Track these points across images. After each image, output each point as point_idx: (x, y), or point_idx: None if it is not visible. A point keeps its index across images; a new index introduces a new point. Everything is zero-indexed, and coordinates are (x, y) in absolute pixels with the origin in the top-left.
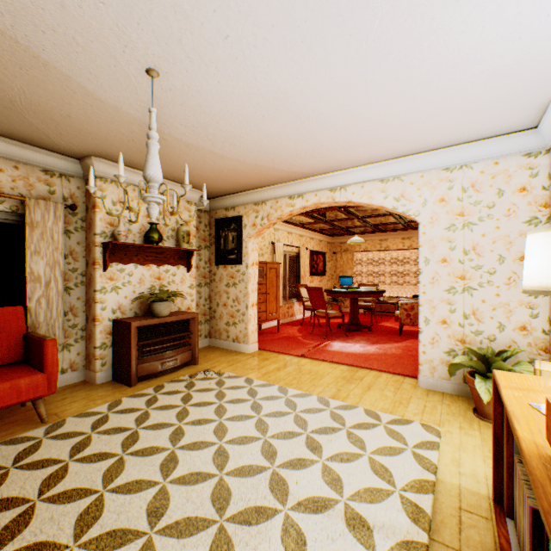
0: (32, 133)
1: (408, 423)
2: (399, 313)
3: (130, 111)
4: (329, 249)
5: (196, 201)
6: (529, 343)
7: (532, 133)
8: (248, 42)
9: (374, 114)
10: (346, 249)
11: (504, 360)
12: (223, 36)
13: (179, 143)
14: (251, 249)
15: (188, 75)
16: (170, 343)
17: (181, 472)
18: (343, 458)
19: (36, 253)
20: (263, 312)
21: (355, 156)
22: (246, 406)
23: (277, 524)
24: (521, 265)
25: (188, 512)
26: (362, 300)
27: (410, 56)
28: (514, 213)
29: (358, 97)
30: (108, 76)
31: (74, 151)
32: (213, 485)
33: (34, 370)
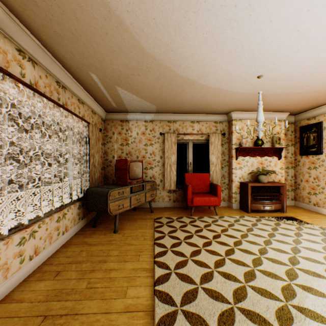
0: (211, 110)
1: None
2: None
3: (248, 92)
4: None
5: (284, 118)
6: None
7: None
8: (310, 46)
9: None
10: None
11: None
12: (294, 51)
13: (272, 95)
14: None
15: (276, 70)
16: (267, 197)
17: (272, 246)
18: None
19: (212, 154)
20: None
21: None
22: (317, 238)
23: (325, 282)
24: None
25: (276, 258)
26: None
27: None
28: None
29: None
30: (241, 85)
31: (224, 112)
32: (289, 257)
33: (213, 196)
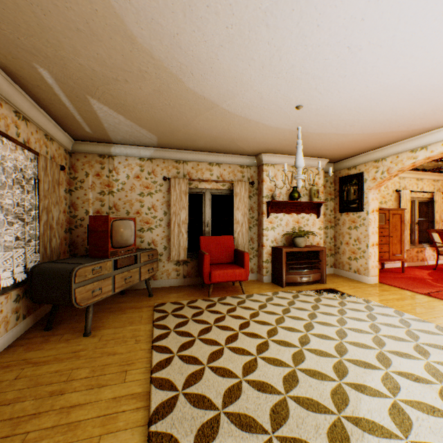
0: (237, 149)
1: None
2: None
3: (284, 127)
4: None
5: (323, 166)
6: None
7: None
8: (359, 73)
9: None
10: None
11: None
12: (342, 77)
13: (312, 135)
14: (371, 198)
15: (319, 101)
16: (305, 265)
17: (315, 332)
18: None
19: (237, 209)
20: (384, 253)
21: None
22: (362, 315)
23: (379, 373)
24: None
25: (320, 349)
26: None
27: None
28: None
29: None
30: (275, 116)
31: (253, 153)
32: (335, 344)
33: (239, 267)
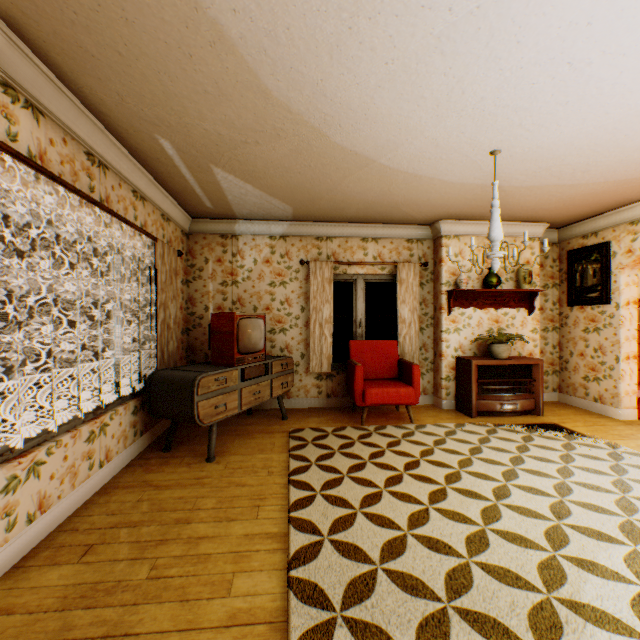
0: (402, 217)
1: None
2: None
3: (473, 182)
4: None
5: (539, 235)
6: None
7: None
8: (590, 95)
9: None
10: None
11: None
12: (561, 104)
13: (518, 189)
14: (624, 283)
15: (526, 141)
16: (507, 386)
17: (520, 483)
18: None
19: (402, 302)
20: None
21: None
22: (602, 465)
23: (621, 550)
24: None
25: (526, 506)
26: None
27: None
28: None
29: None
30: (458, 168)
31: (426, 221)
32: (551, 502)
33: (405, 385)
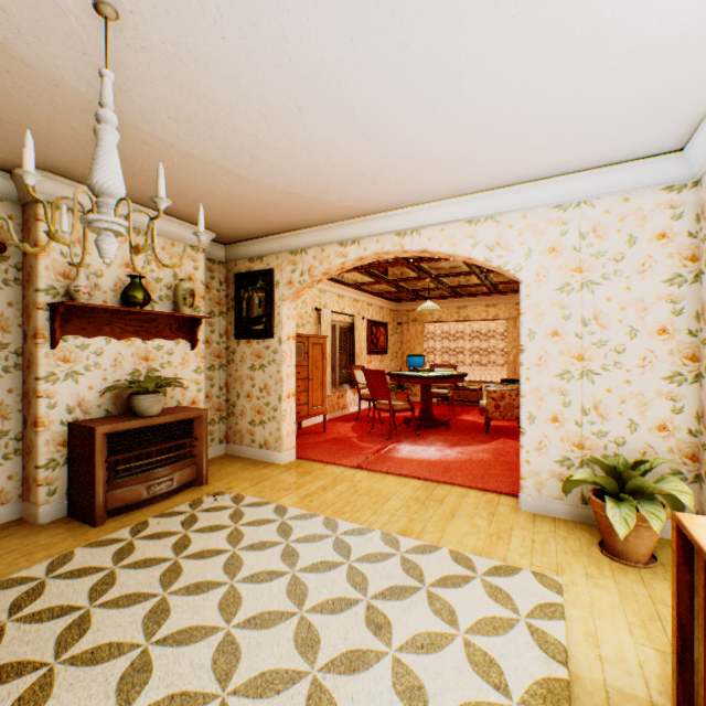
0: None
1: (514, 571)
2: (485, 404)
3: (79, 86)
4: (392, 318)
5: (205, 246)
6: (671, 449)
7: (676, 157)
8: None
9: (465, 116)
10: (415, 319)
11: (642, 474)
12: None
13: (170, 150)
14: (286, 316)
15: (169, 19)
16: (161, 457)
17: (154, 694)
18: (425, 644)
19: None
20: (303, 405)
21: (434, 184)
22: (274, 554)
23: None
24: (659, 341)
25: None
26: (435, 385)
27: (530, 10)
28: (650, 269)
29: (445, 84)
30: (25, 10)
31: None
32: None
33: None
